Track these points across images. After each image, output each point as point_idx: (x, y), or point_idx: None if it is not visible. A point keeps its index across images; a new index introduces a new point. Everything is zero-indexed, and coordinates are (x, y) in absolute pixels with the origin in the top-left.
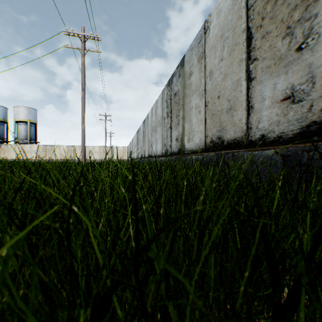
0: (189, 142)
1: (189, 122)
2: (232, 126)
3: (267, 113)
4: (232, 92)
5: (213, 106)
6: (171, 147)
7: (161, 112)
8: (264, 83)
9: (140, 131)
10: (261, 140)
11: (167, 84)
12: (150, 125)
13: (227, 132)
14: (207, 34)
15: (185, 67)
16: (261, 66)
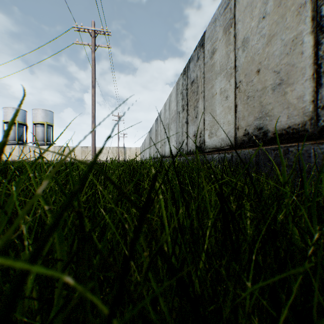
0: (211, 138)
1: (212, 112)
2: (284, 108)
3: None
4: (283, 58)
5: (248, 86)
6: (187, 145)
7: (176, 107)
8: None
9: (153, 130)
10: None
11: (182, 72)
12: (163, 122)
13: (274, 118)
14: None
15: (206, 45)
16: None
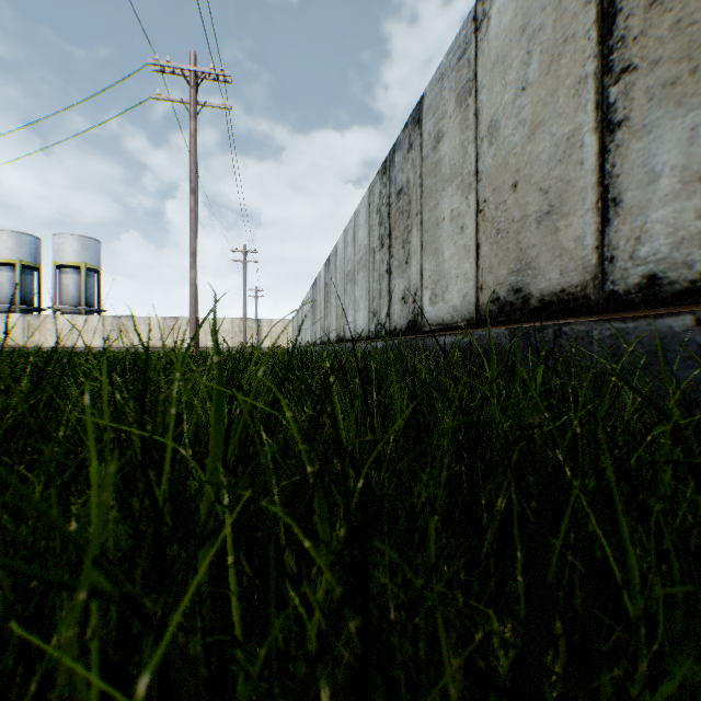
0: (435, 304)
1: (436, 254)
2: (555, 256)
3: (668, 213)
4: (553, 168)
5: (499, 211)
6: (390, 318)
7: (367, 238)
8: (656, 131)
9: (319, 283)
10: (646, 289)
11: (380, 170)
12: (341, 268)
13: (540, 273)
14: (481, 33)
15: (426, 123)
16: (647, 85)
